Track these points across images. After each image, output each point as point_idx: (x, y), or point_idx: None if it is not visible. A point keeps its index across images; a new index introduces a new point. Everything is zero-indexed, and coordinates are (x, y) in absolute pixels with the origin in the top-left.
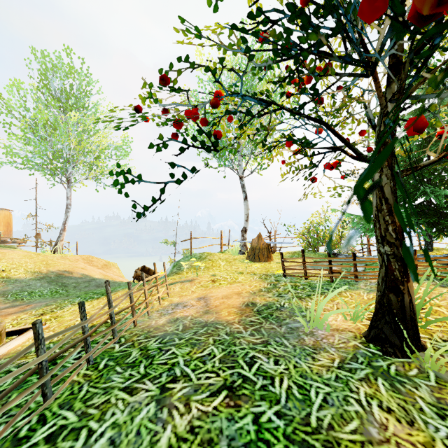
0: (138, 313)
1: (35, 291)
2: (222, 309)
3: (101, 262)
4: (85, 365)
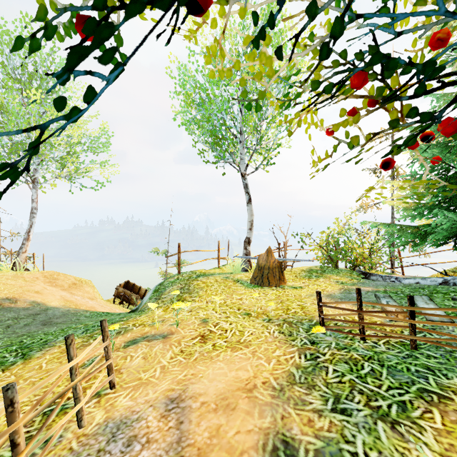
0: None
1: None
2: None
3: (68, 280)
4: None
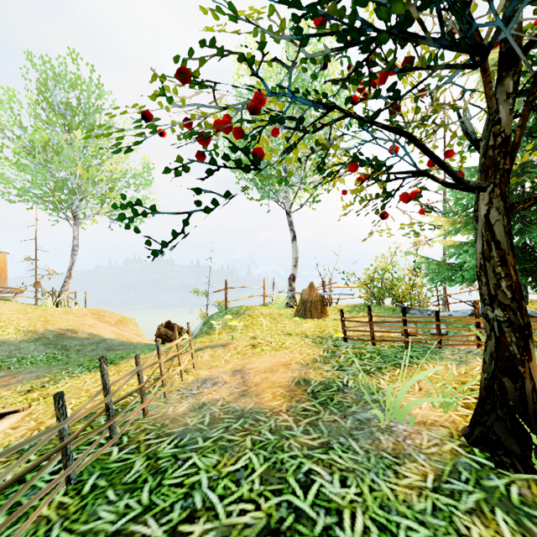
0: (151, 396)
1: (26, 357)
2: (264, 388)
3: (114, 317)
4: (63, 486)
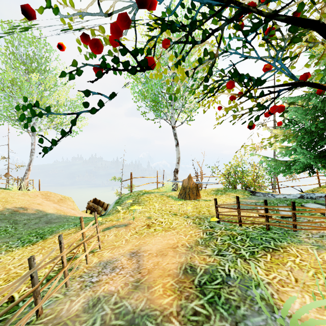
0: (47, 293)
1: None
2: (155, 278)
3: (57, 197)
4: None
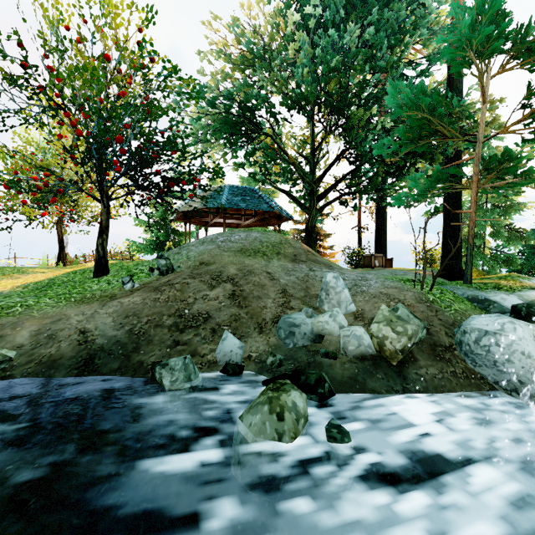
0: None
1: None
2: None
3: None
4: None
